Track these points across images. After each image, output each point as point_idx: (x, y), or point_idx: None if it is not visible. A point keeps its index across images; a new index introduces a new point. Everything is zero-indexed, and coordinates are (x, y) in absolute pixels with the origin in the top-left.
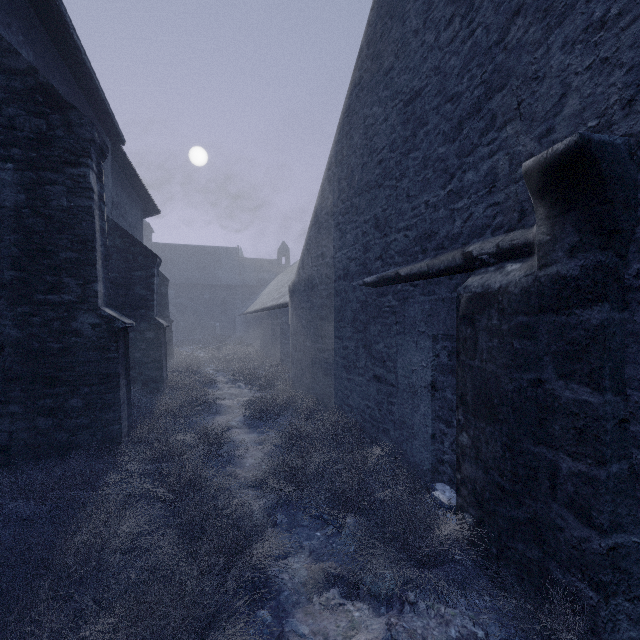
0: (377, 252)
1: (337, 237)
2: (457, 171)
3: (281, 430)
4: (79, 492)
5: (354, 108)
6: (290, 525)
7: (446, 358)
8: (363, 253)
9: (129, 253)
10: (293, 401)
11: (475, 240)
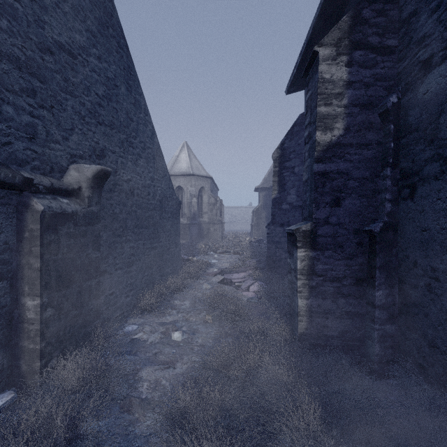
0: None
1: None
2: None
3: None
4: None
5: None
6: None
7: None
8: None
9: None
10: None
11: (15, 166)
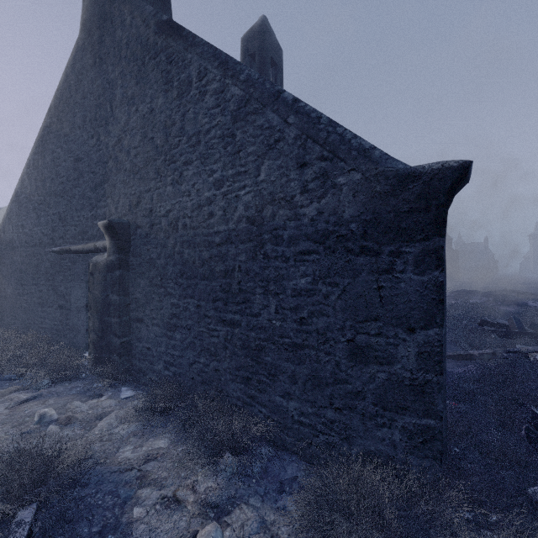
0: (60, 234)
1: (34, 217)
2: (95, 207)
3: None
4: None
5: (46, 140)
6: None
7: None
8: (52, 232)
9: None
10: None
11: (101, 240)
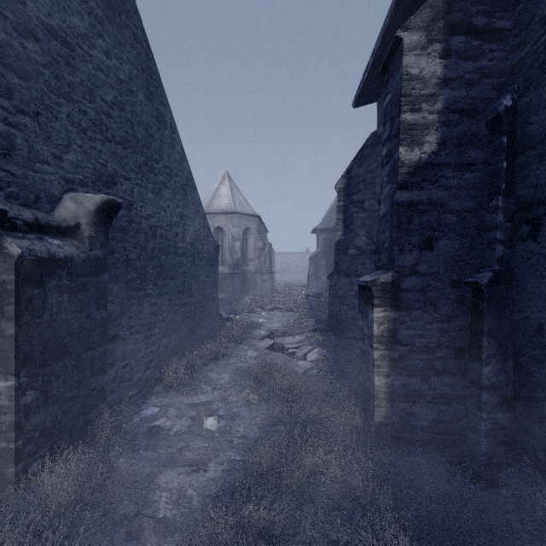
0: None
1: None
2: None
3: None
4: None
5: None
6: None
7: None
8: None
9: None
10: None
11: None
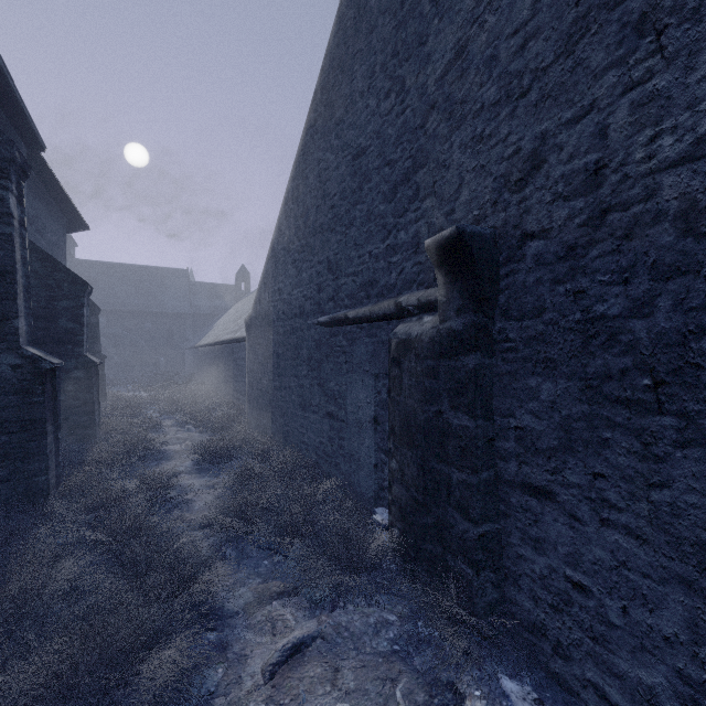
0: (330, 293)
1: (294, 274)
2: (393, 229)
3: (234, 472)
4: (3, 547)
5: (309, 148)
6: (239, 558)
7: (386, 395)
8: (317, 293)
9: (51, 279)
10: (249, 442)
11: (406, 292)
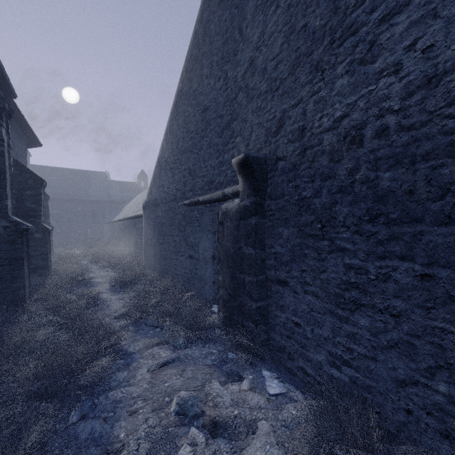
0: (190, 187)
1: (170, 176)
2: (222, 152)
3: (134, 290)
4: (3, 325)
5: (179, 104)
6: (136, 330)
7: None
8: (183, 187)
9: (21, 177)
10: (144, 276)
11: (228, 186)
